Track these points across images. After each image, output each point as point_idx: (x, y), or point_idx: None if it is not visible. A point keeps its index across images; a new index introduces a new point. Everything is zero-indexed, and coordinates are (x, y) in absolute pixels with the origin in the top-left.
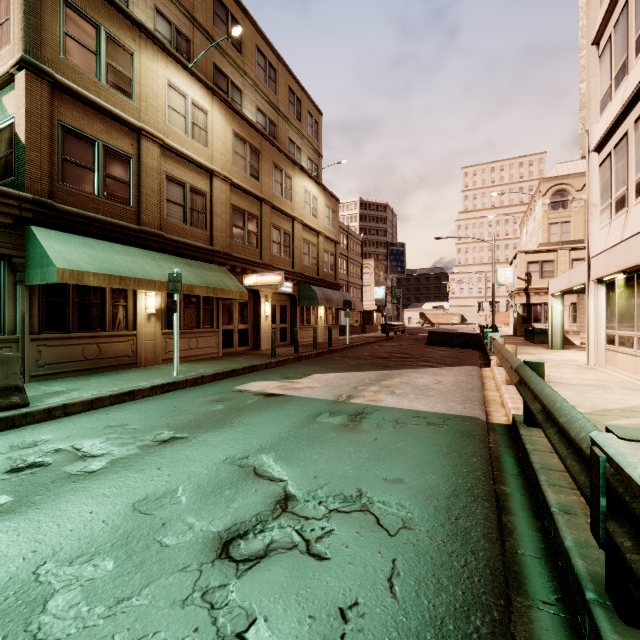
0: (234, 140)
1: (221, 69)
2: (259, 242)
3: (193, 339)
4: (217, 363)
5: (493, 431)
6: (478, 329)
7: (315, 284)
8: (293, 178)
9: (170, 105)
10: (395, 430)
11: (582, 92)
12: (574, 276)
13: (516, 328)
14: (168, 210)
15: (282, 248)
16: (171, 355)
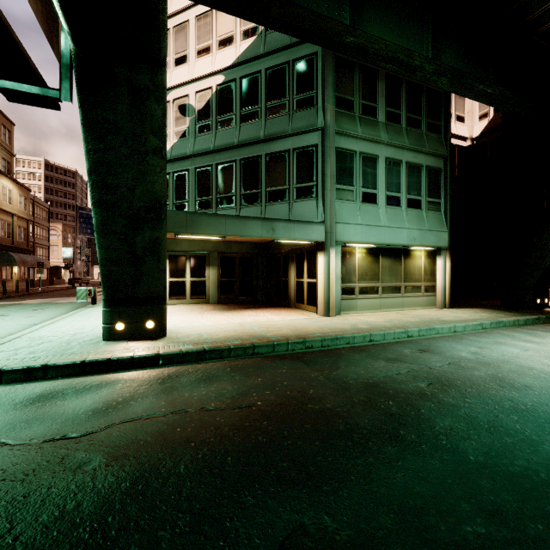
0: None
1: None
2: None
3: None
4: None
5: None
6: None
7: (11, 250)
8: None
9: None
10: (69, 304)
11: None
12: None
13: None
14: None
15: None
16: None
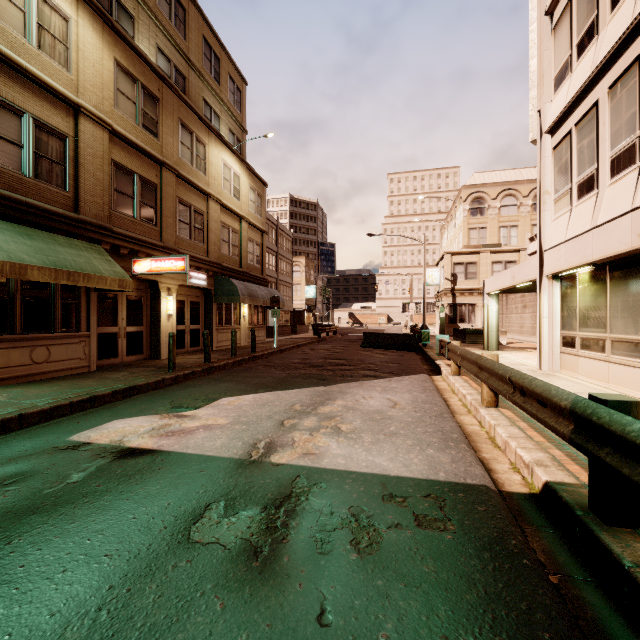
0: (117, 73)
1: None
2: (158, 218)
3: (40, 348)
4: (74, 385)
5: (525, 520)
6: (404, 329)
7: (237, 277)
8: (208, 146)
9: None
10: (360, 557)
11: (532, 70)
12: (520, 272)
13: (442, 328)
14: None
15: (193, 230)
16: None
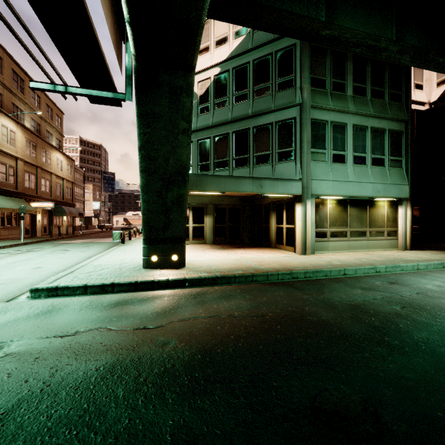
0: (26, 141)
1: (15, 104)
2: (36, 186)
3: (10, 231)
4: (28, 239)
5: None
6: None
7: (62, 204)
8: (51, 153)
9: (2, 133)
10: (105, 243)
11: None
12: None
13: None
14: (0, 176)
15: (46, 188)
16: (2, 237)
